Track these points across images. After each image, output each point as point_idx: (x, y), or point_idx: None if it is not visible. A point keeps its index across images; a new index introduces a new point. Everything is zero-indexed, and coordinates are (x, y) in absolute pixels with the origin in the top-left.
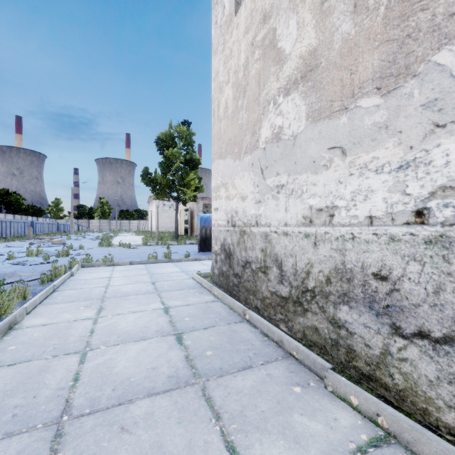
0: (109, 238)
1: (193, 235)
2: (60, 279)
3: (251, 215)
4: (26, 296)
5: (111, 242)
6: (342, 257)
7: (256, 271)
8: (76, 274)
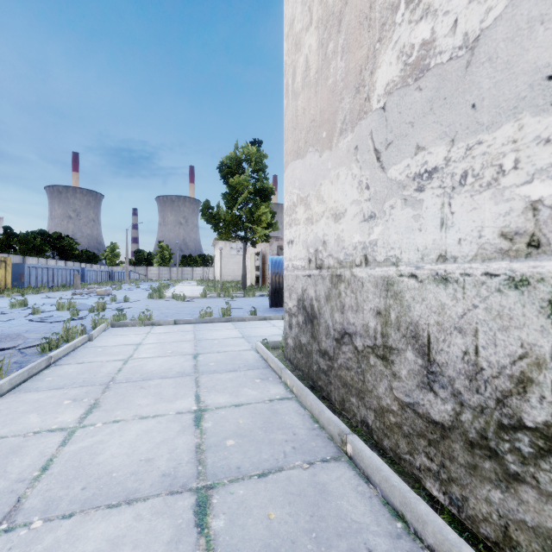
0: (163, 288)
1: (266, 285)
2: (65, 346)
3: (353, 246)
4: (1, 374)
5: (162, 292)
6: None
7: (364, 352)
8: (98, 337)
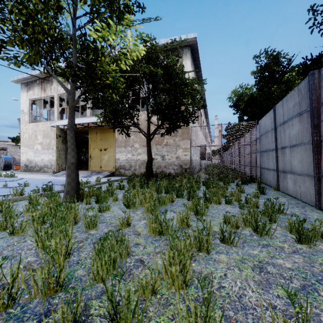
0: None
1: None
2: None
3: (33, 159)
4: None
5: None
6: (45, 163)
7: (34, 167)
8: None
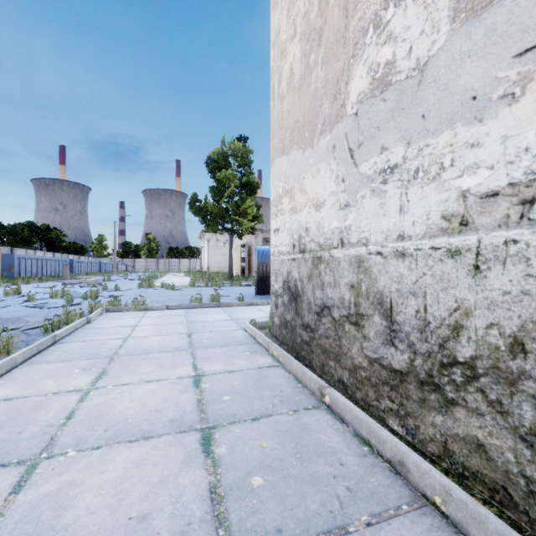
0: (152, 278)
1: (251, 276)
2: (67, 326)
3: (331, 231)
4: (12, 350)
5: (152, 282)
6: None
7: (340, 321)
8: (95, 320)
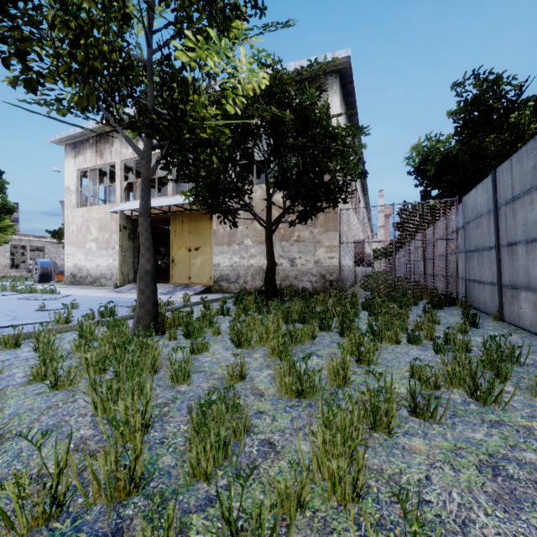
0: None
1: None
2: None
3: (83, 265)
4: None
5: None
6: (101, 272)
7: (85, 278)
8: None
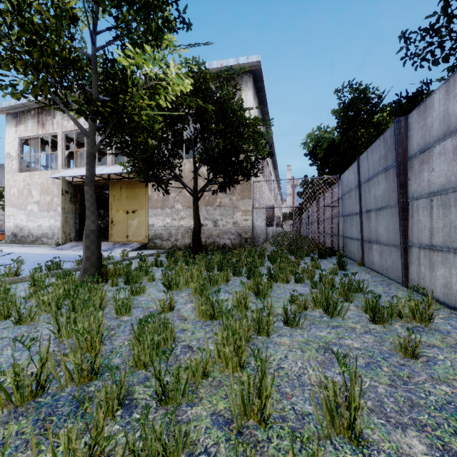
0: None
1: None
2: None
3: (25, 225)
4: None
5: None
6: (43, 232)
7: (26, 237)
8: None
